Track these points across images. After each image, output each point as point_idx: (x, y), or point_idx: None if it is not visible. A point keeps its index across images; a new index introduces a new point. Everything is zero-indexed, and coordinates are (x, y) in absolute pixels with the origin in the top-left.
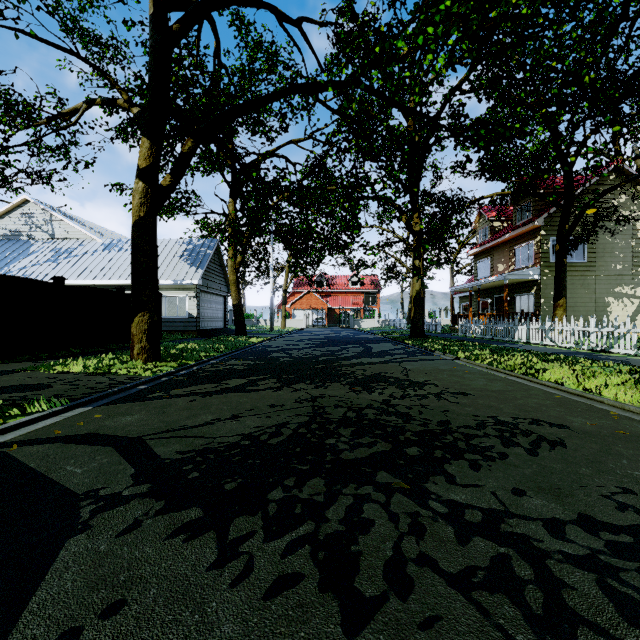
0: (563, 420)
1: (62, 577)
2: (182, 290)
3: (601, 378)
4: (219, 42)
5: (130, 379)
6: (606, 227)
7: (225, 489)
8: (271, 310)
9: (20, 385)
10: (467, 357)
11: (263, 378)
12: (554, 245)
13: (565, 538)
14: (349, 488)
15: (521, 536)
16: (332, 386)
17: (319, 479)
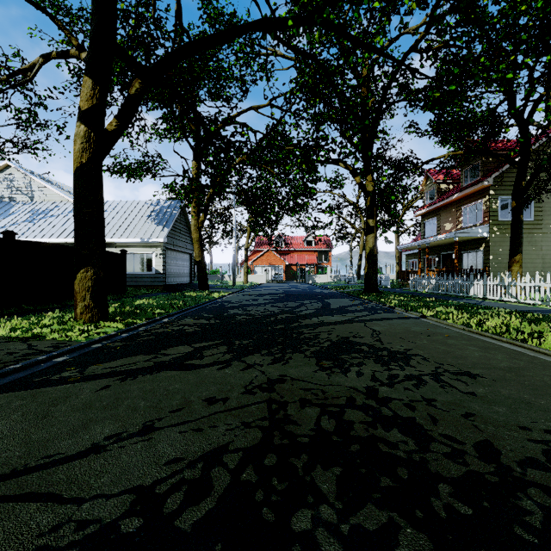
0: None
1: None
2: (149, 248)
3: None
4: (180, 4)
5: (54, 346)
6: None
7: None
8: (233, 266)
9: None
10: (435, 315)
11: (212, 345)
12: (502, 204)
13: None
14: None
15: None
16: (294, 359)
17: None
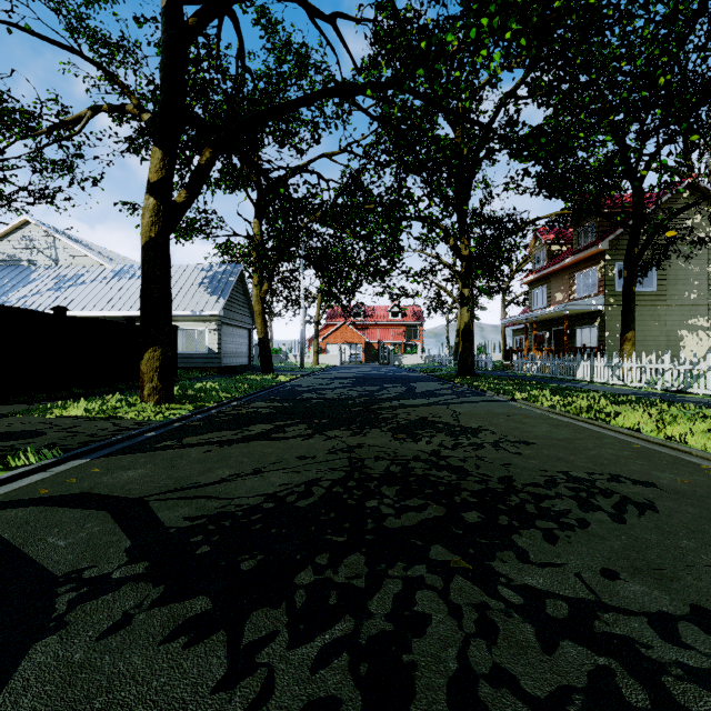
0: (648, 476)
1: (17, 703)
2: (201, 322)
3: (684, 424)
4: (242, 42)
5: (138, 424)
6: (680, 251)
7: (241, 569)
8: (301, 345)
9: (8, 432)
10: (525, 398)
11: (291, 423)
12: (620, 271)
13: (680, 642)
14: (396, 568)
15: (623, 639)
16: (371, 433)
17: (359, 555)
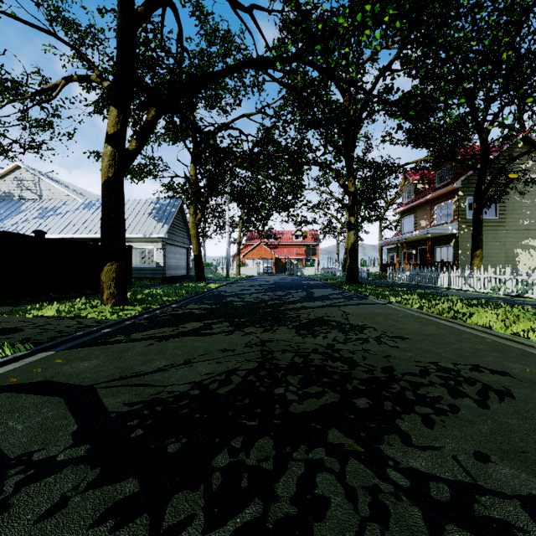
0: (502, 366)
1: None
2: (150, 243)
3: (526, 322)
4: (181, 28)
5: (97, 323)
6: (516, 188)
7: (167, 452)
8: (227, 260)
9: None
10: (398, 301)
11: (217, 322)
12: (470, 204)
13: None
14: (300, 451)
15: (501, 523)
16: (280, 330)
17: (268, 439)
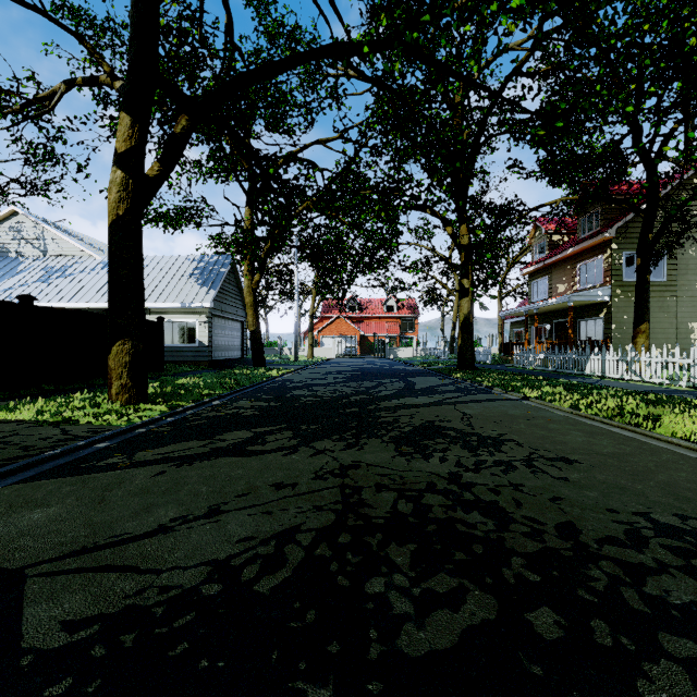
0: None
1: None
2: (191, 314)
3: None
4: (231, 16)
5: (91, 431)
6: (694, 238)
7: None
8: (295, 337)
9: None
10: (539, 397)
11: (274, 430)
12: (627, 261)
13: None
14: None
15: None
16: (370, 445)
17: None
